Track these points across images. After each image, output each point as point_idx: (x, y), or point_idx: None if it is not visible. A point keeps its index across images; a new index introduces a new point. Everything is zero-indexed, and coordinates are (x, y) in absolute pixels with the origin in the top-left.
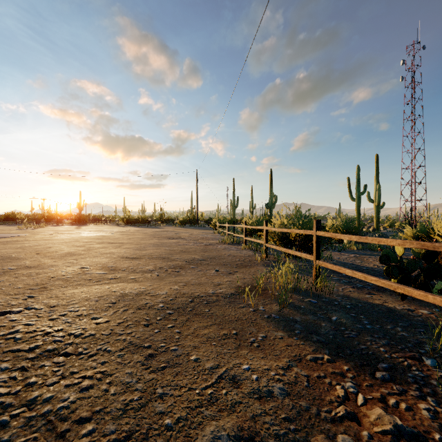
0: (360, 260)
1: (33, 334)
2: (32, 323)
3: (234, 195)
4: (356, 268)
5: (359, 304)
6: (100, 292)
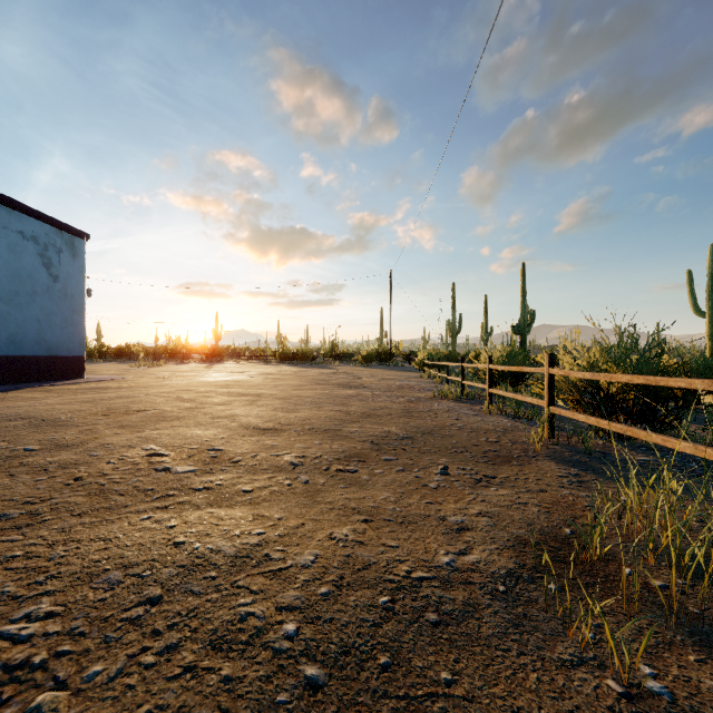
0: None
1: None
2: None
3: (454, 311)
4: None
5: None
6: (141, 545)
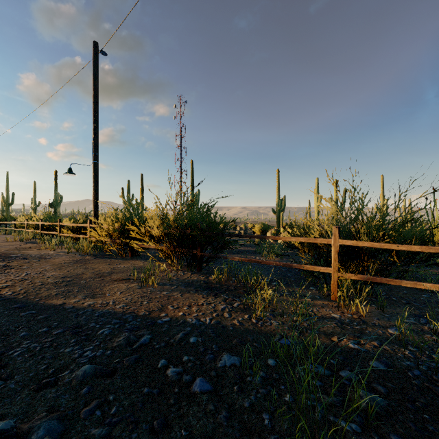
0: None
1: None
2: None
3: (8, 190)
4: None
5: None
6: None
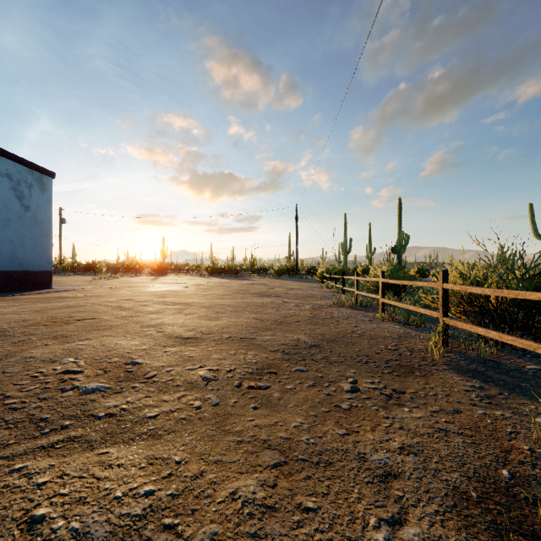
0: None
1: None
2: None
3: (346, 236)
4: None
5: None
6: None
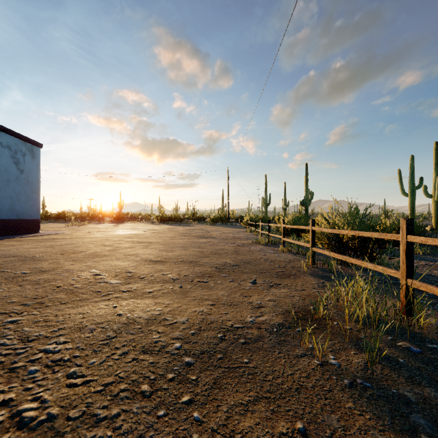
0: (437, 269)
1: None
2: None
3: (266, 192)
4: None
5: None
6: (101, 315)
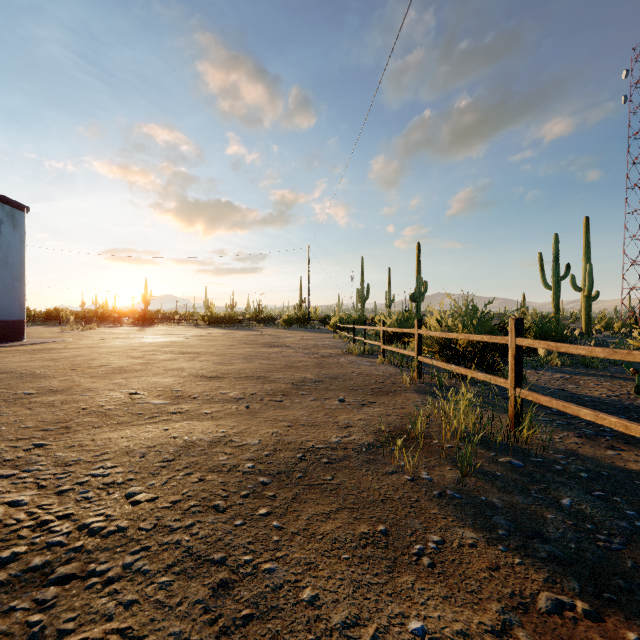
0: (573, 383)
1: (16, 527)
2: (24, 500)
3: (363, 281)
4: (572, 399)
5: (602, 470)
6: (151, 438)
